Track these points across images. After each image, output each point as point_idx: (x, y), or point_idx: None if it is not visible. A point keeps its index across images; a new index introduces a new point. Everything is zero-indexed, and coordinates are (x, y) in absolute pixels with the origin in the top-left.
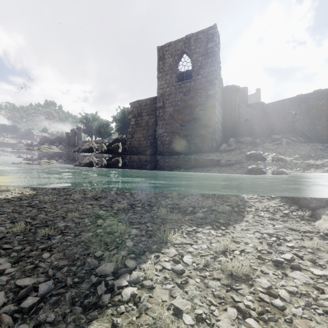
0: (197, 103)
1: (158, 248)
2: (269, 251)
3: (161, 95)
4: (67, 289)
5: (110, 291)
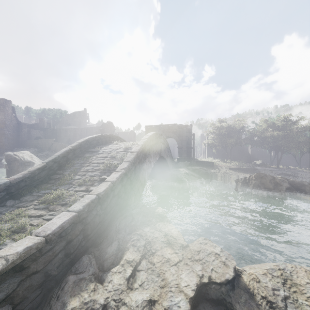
0: None
1: None
2: None
3: None
4: None
5: None
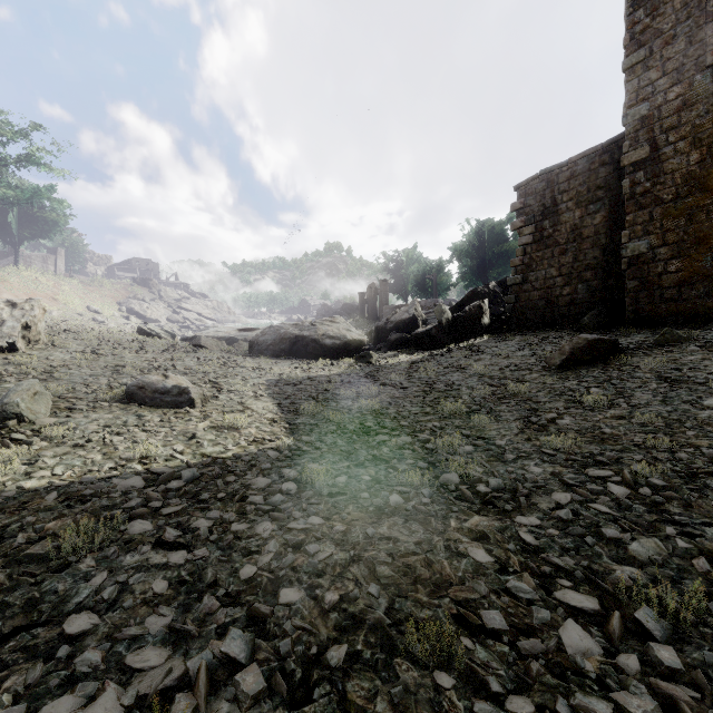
0: None
1: None
2: None
3: (643, 120)
4: None
5: None
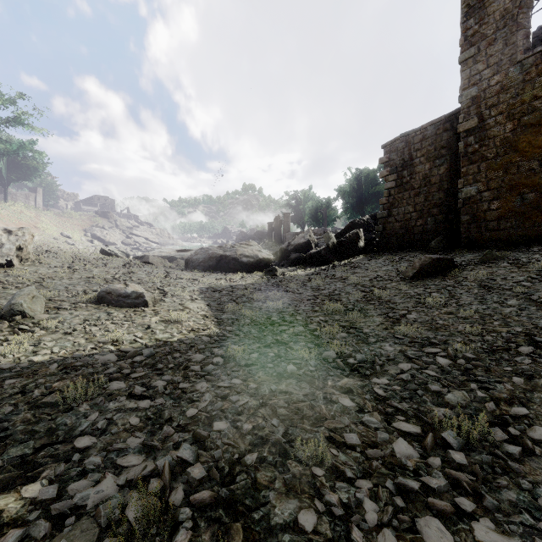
0: None
1: None
2: None
3: (473, 99)
4: None
5: None
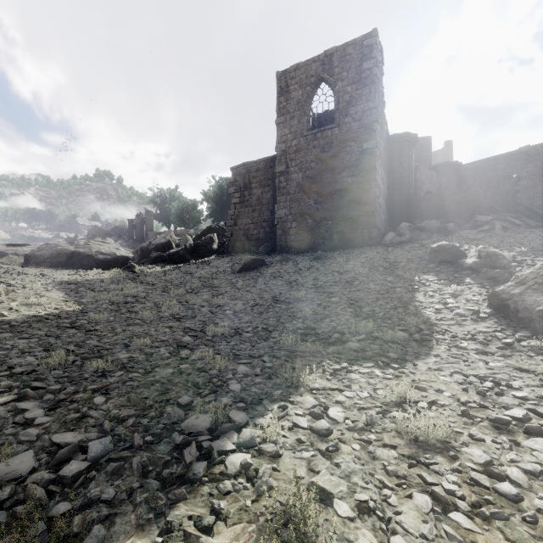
0: (343, 165)
1: (284, 395)
2: (483, 404)
3: (283, 152)
4: (134, 452)
5: (206, 458)
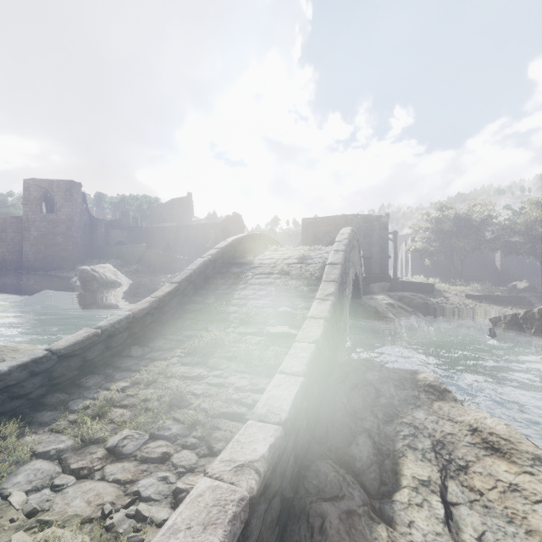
0: (58, 233)
1: None
2: None
3: (27, 220)
4: None
5: None
